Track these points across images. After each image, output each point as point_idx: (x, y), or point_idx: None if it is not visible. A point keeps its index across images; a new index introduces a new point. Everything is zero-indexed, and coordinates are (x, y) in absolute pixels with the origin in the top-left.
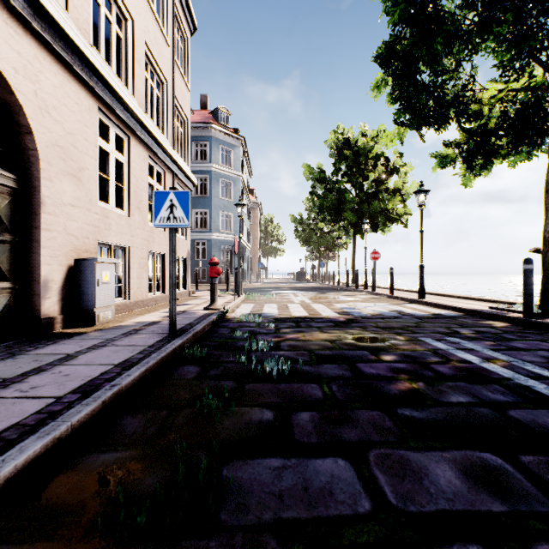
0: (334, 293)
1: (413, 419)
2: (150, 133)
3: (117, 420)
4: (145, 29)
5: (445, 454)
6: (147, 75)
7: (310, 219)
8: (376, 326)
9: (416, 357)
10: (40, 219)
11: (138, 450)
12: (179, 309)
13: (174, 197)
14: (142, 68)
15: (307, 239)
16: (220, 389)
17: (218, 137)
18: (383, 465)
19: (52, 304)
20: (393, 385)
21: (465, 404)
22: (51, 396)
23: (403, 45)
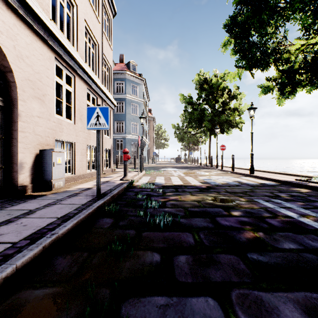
0: (198, 170)
1: (259, 262)
2: (88, 74)
3: (52, 260)
4: (85, 12)
5: (289, 295)
6: (86, 39)
7: (183, 126)
8: (225, 191)
9: (254, 213)
10: (17, 125)
11: (62, 287)
12: (105, 180)
13: (99, 111)
14: (83, 35)
15: (182, 138)
16: (125, 235)
17: (129, 79)
18: (243, 305)
19: (25, 177)
20: (242, 234)
21: (295, 250)
22: (10, 242)
23: (242, 17)
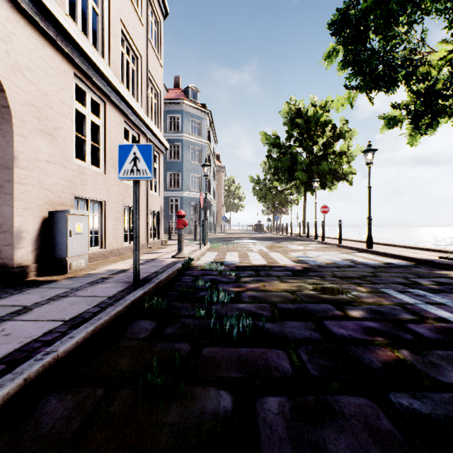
0: (288, 243)
1: (416, 414)
2: (125, 100)
3: (39, 405)
4: (120, 8)
5: None
6: (123, 49)
7: (266, 179)
8: (333, 275)
9: (386, 313)
10: (13, 173)
11: None
12: (150, 257)
13: (137, 150)
14: (118, 42)
15: (263, 196)
16: (172, 354)
17: (188, 111)
18: None
19: (26, 253)
20: (372, 353)
21: None
22: None
23: (356, 10)
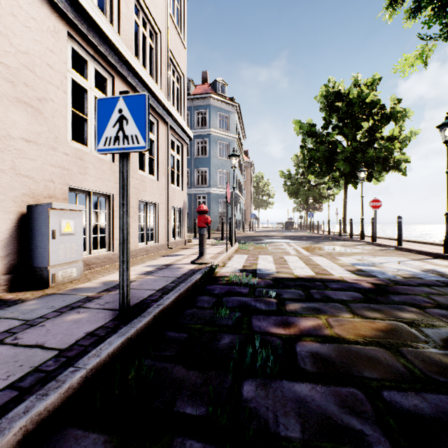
0: (329, 243)
1: None
2: (138, 75)
3: None
4: None
5: None
6: (139, 21)
7: (297, 174)
8: (436, 304)
9: None
10: None
11: None
12: (166, 261)
13: (124, 105)
14: (130, 8)
15: (295, 192)
16: None
17: (216, 105)
18: None
19: None
20: None
21: None
22: None
23: None
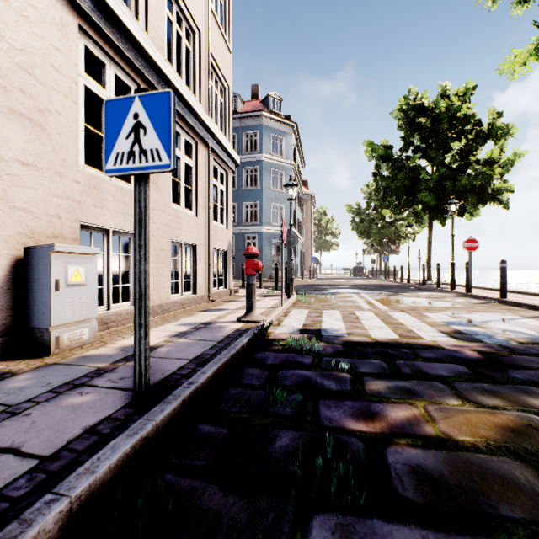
0: (410, 294)
1: None
2: (170, 84)
3: None
4: None
5: None
6: (172, 17)
7: (369, 208)
8: None
9: None
10: None
11: None
12: (205, 318)
13: (141, 108)
14: None
15: (366, 231)
16: None
17: (268, 125)
18: None
19: None
20: None
21: None
22: None
23: None
